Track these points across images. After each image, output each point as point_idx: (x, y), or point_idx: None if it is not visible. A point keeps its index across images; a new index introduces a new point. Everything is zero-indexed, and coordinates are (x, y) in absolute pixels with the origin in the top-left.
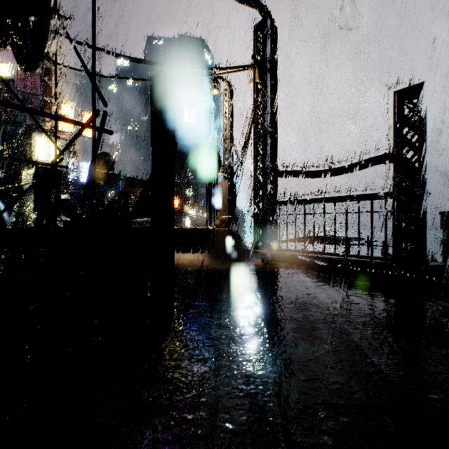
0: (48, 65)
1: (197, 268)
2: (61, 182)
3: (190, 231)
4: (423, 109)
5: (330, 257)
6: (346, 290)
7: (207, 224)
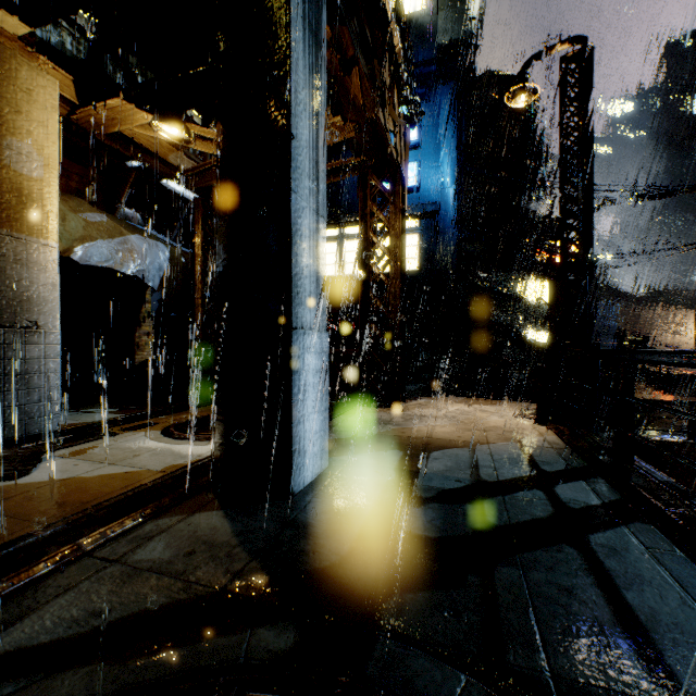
0: None
1: None
2: None
3: (681, 376)
4: None
5: None
6: None
7: None
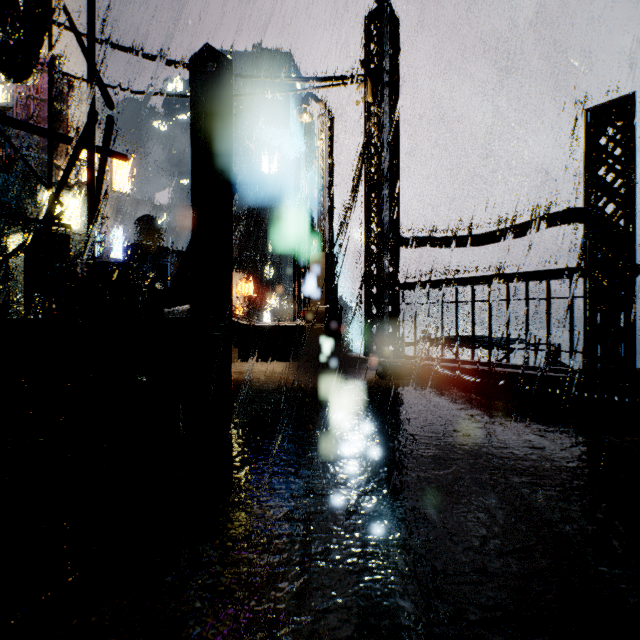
0: (62, 87)
1: (277, 385)
2: (68, 253)
3: (268, 328)
4: (633, 136)
5: (483, 368)
6: (516, 424)
7: (294, 318)
